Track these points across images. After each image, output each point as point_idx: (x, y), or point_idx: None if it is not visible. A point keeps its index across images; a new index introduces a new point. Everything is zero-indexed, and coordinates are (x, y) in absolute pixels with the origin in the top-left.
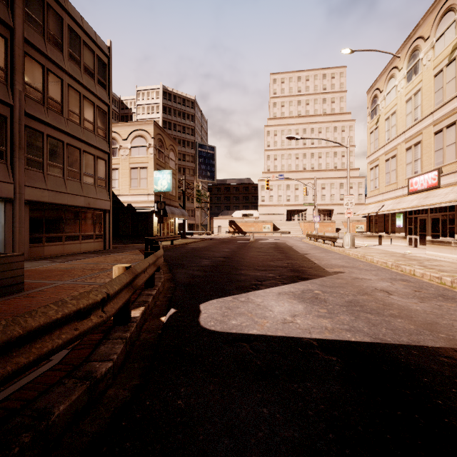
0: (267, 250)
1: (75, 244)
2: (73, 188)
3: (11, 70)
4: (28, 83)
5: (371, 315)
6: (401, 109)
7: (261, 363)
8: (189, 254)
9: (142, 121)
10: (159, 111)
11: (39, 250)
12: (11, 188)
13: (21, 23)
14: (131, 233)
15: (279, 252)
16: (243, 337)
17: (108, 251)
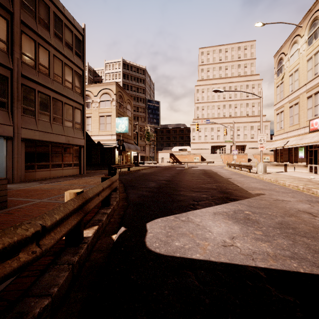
0: (198, 175)
1: (58, 170)
2: (57, 130)
3: (11, 43)
4: (24, 53)
5: (307, 239)
6: (303, 67)
7: (210, 302)
8: (140, 178)
9: (107, 83)
10: (120, 77)
11: (32, 175)
12: (11, 129)
13: (18, 9)
14: (100, 162)
15: (208, 177)
16: (187, 263)
17: (82, 175)
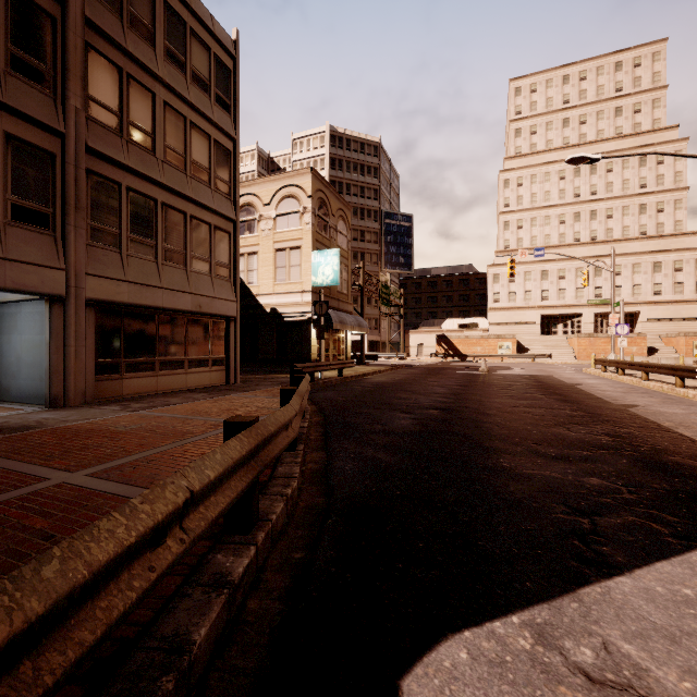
0: (526, 392)
1: (177, 375)
2: (173, 280)
3: (62, 73)
4: (94, 98)
5: None
6: None
7: None
8: (369, 398)
9: (293, 171)
10: (325, 166)
11: (114, 386)
12: (62, 277)
13: None
14: (277, 357)
15: (558, 399)
16: None
17: (230, 388)
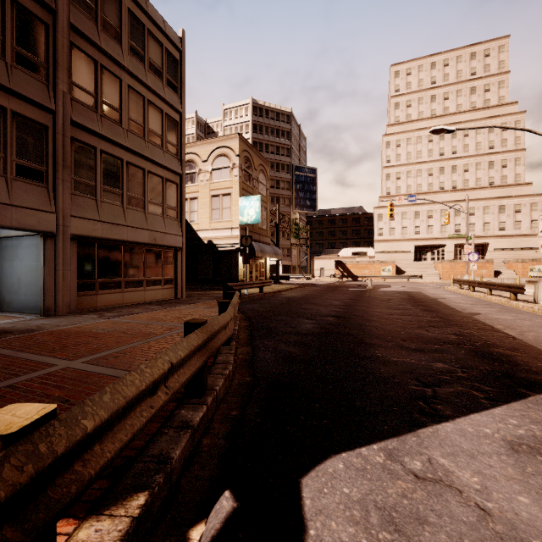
0: (400, 304)
1: (138, 292)
2: (135, 220)
3: (53, 65)
4: (77, 84)
5: None
6: None
7: None
8: (282, 309)
9: (225, 136)
10: (249, 130)
11: (91, 300)
12: (53, 218)
13: (65, 4)
14: (212, 277)
15: (423, 309)
16: None
17: (178, 301)
